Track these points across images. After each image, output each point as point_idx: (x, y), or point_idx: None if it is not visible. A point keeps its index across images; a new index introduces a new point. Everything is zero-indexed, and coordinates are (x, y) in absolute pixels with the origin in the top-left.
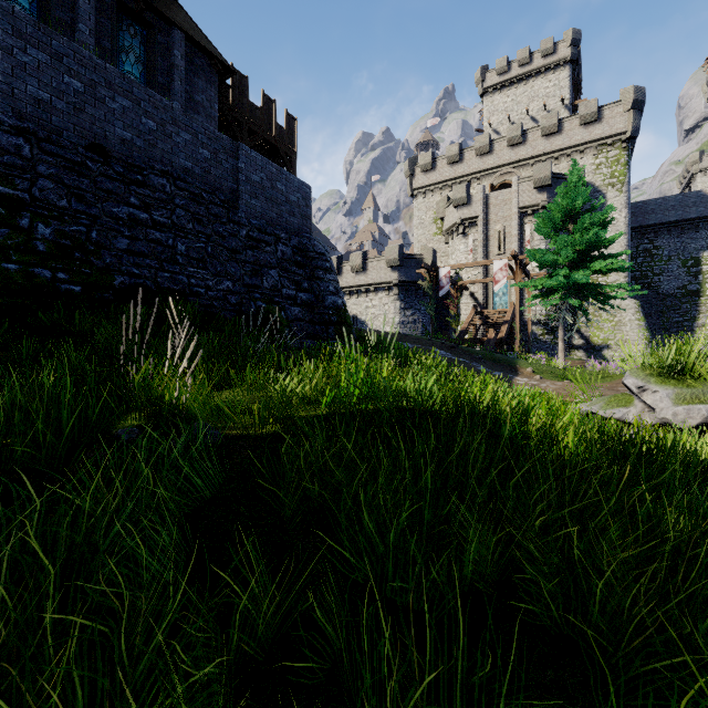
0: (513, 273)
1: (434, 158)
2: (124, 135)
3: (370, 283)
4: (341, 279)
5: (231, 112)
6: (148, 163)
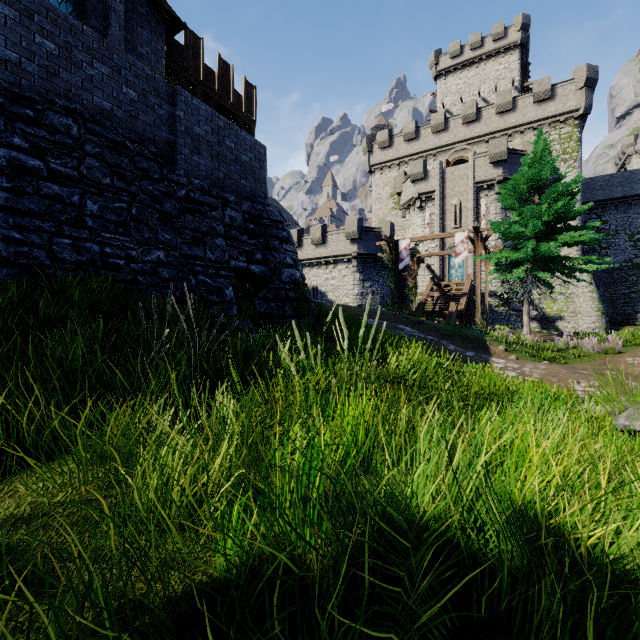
0: (474, 246)
1: (391, 136)
2: (6, 54)
3: (329, 256)
4: (301, 251)
5: (184, 73)
6: (46, 96)
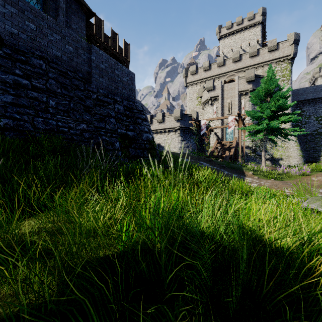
0: (238, 123)
1: (197, 68)
2: (12, 30)
3: (166, 128)
4: (152, 126)
5: (94, 38)
6: (30, 50)
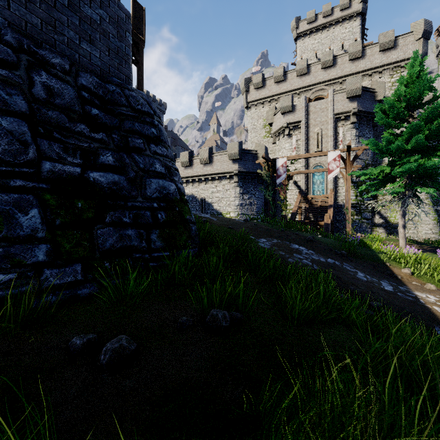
0: (345, 163)
1: (264, 78)
2: None
3: (215, 173)
4: (192, 169)
5: None
6: None
